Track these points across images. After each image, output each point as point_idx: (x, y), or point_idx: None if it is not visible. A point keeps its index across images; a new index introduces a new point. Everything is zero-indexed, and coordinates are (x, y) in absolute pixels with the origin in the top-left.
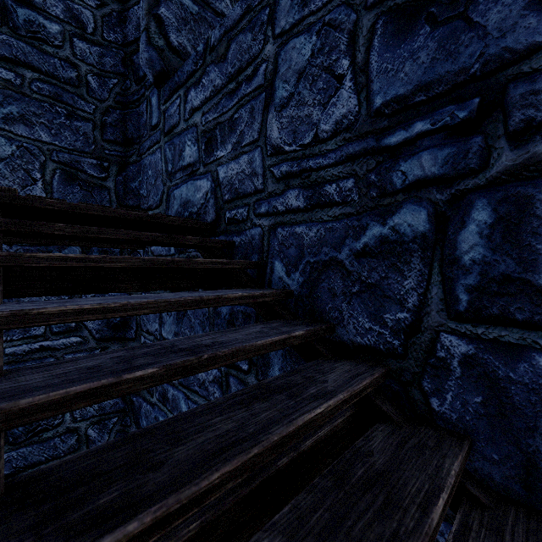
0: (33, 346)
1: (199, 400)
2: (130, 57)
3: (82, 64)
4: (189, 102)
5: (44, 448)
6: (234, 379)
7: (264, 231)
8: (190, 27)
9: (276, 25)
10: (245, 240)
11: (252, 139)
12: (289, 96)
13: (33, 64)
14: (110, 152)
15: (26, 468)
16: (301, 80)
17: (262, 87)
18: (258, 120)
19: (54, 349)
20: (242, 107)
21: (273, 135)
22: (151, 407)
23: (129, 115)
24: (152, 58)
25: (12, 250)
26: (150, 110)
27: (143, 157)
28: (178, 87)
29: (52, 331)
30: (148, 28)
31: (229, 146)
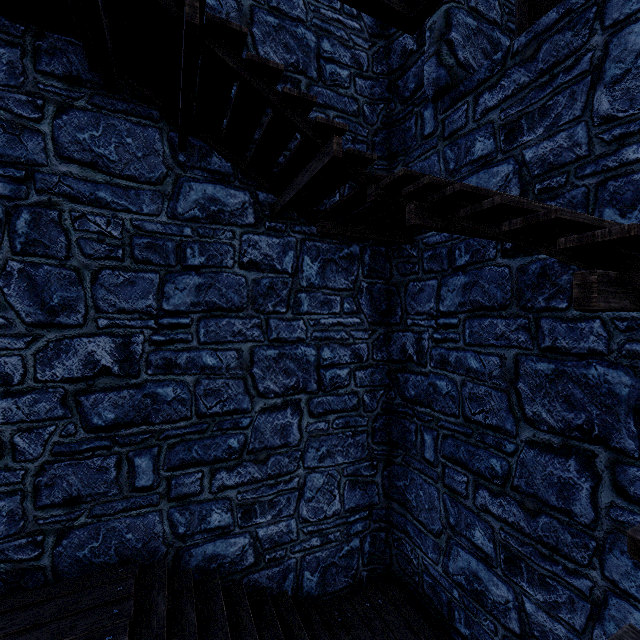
0: (334, 321)
1: (496, 351)
2: (395, 82)
3: (360, 98)
4: (481, 105)
5: (339, 401)
6: (546, 320)
7: (590, 188)
8: (471, 42)
9: (606, 19)
10: (562, 202)
11: (573, 117)
12: (623, 72)
13: (334, 105)
14: (378, 166)
15: (330, 412)
16: (639, 57)
17: (586, 73)
18: (581, 100)
19: (345, 325)
20: (558, 94)
21: (601, 109)
22: (422, 377)
23: (394, 133)
24: (439, 76)
25: (323, 247)
26: (421, 123)
27: (410, 166)
28: (464, 95)
29: (343, 311)
30: (439, 52)
31: (539, 130)
